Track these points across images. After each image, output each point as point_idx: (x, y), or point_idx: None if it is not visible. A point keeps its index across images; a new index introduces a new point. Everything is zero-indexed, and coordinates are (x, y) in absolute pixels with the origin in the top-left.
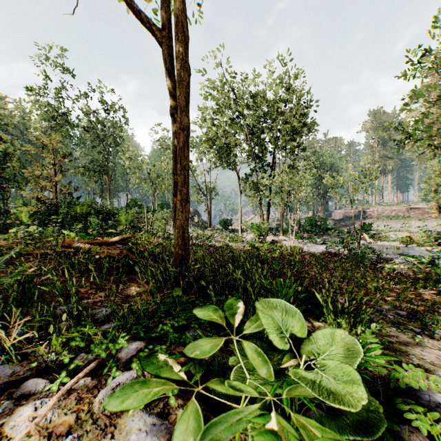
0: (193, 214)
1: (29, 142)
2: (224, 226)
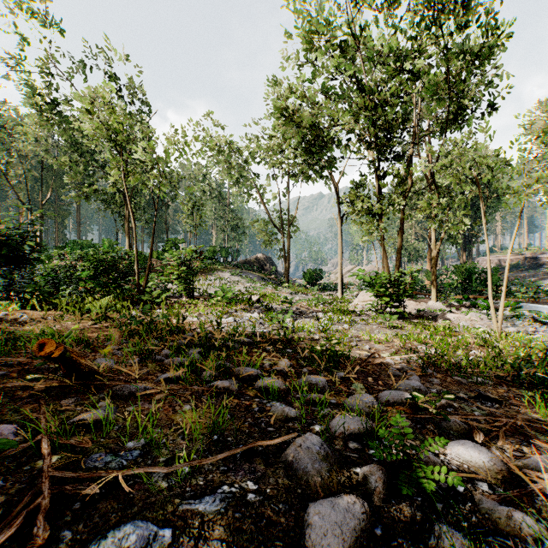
0: (264, 263)
1: (25, 159)
2: (311, 280)
